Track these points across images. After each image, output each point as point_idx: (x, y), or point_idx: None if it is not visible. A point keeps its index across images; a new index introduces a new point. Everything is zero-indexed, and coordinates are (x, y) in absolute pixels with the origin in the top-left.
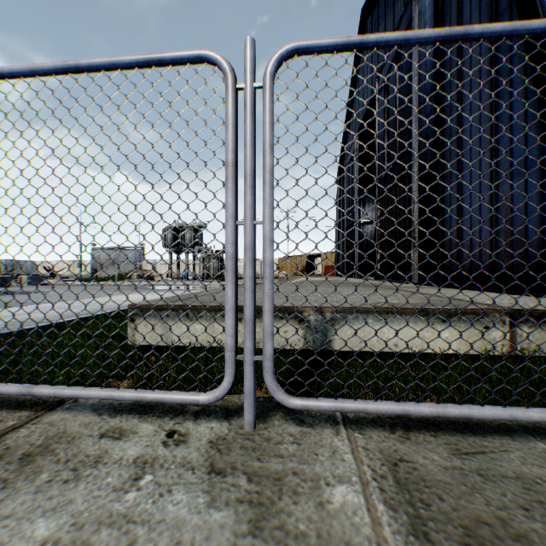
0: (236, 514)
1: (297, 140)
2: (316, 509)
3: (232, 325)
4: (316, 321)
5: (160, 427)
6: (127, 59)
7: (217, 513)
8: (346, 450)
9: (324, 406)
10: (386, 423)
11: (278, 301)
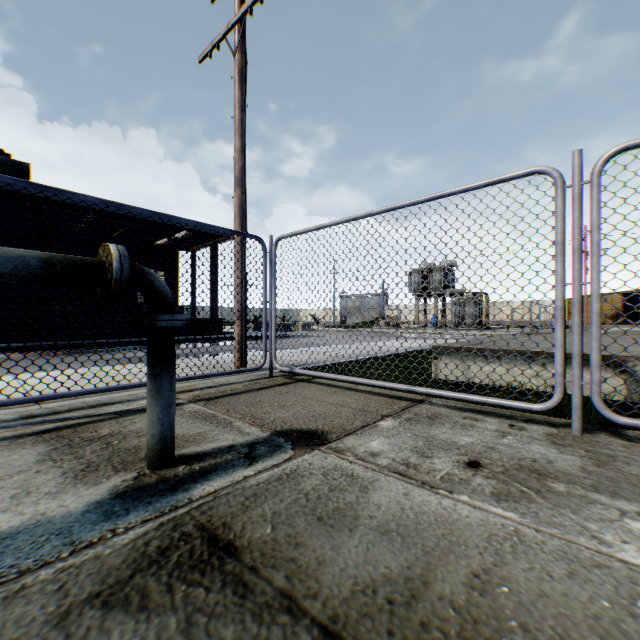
0: (580, 459)
1: (623, 217)
2: None
3: (560, 358)
4: None
5: (501, 422)
6: (476, 184)
7: (566, 456)
8: None
9: None
10: None
11: (587, 350)
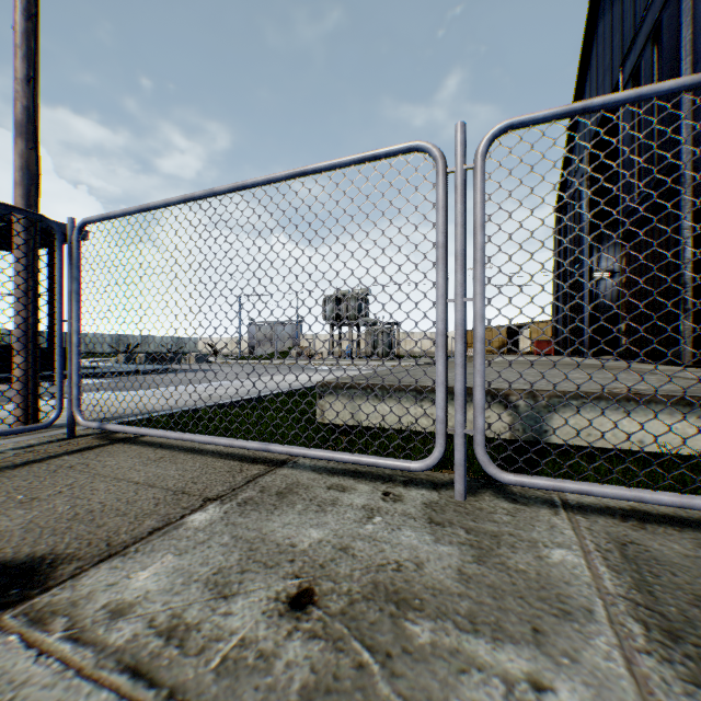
0: (460, 550)
1: (510, 216)
2: (534, 559)
3: (443, 398)
4: (527, 406)
5: (375, 488)
6: (346, 159)
7: (443, 547)
8: (566, 527)
9: (540, 484)
10: (615, 513)
11: None
